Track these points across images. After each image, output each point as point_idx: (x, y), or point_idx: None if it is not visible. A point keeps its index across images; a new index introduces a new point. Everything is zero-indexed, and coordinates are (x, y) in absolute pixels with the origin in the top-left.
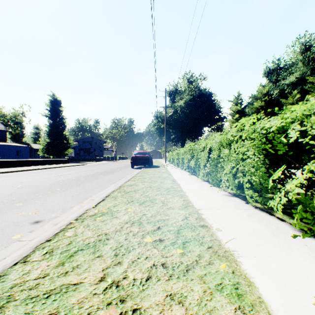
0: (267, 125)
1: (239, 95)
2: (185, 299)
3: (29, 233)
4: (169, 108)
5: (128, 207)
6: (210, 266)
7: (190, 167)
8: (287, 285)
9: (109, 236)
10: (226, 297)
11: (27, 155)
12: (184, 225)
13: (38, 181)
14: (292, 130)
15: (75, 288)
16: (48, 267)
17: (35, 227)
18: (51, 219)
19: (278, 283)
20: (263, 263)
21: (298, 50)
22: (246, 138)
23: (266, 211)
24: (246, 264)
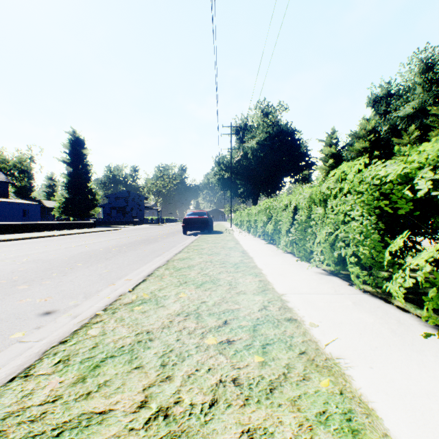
0: (381, 172)
1: (334, 132)
2: (271, 438)
3: (35, 330)
4: (236, 151)
5: (180, 292)
6: (305, 382)
7: (266, 232)
8: (426, 414)
9: (153, 334)
10: (335, 435)
11: (37, 217)
12: (263, 318)
13: (51, 253)
14: (419, 180)
15: (101, 420)
16: (61, 386)
17: (45, 320)
18: (69, 309)
19: (412, 411)
20: (385, 377)
21: (416, 69)
22: (348, 192)
23: (379, 297)
24: (360, 379)
